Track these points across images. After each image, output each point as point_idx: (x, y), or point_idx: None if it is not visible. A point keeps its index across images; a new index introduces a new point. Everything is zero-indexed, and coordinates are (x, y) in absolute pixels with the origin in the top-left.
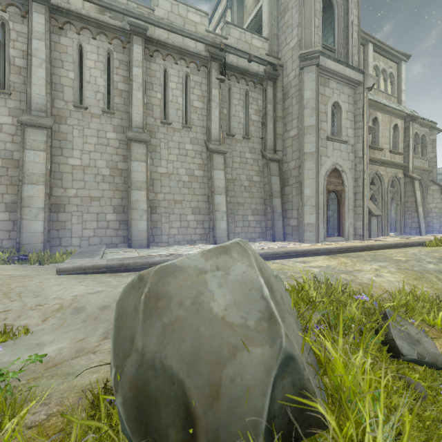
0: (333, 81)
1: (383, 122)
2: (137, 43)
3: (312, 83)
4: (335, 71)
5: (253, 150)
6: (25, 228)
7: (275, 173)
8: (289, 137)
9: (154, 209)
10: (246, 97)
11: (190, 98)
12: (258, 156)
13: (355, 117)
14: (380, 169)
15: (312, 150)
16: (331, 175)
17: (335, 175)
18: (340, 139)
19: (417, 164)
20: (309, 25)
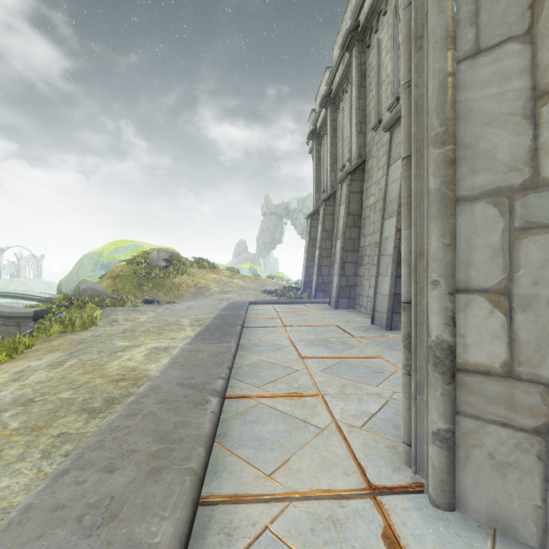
0: None
1: None
2: (354, 56)
3: None
4: None
5: None
6: (313, 281)
7: None
8: None
9: (362, 260)
10: None
11: (399, 44)
12: None
13: None
14: None
15: None
16: None
17: None
18: None
19: None
20: None
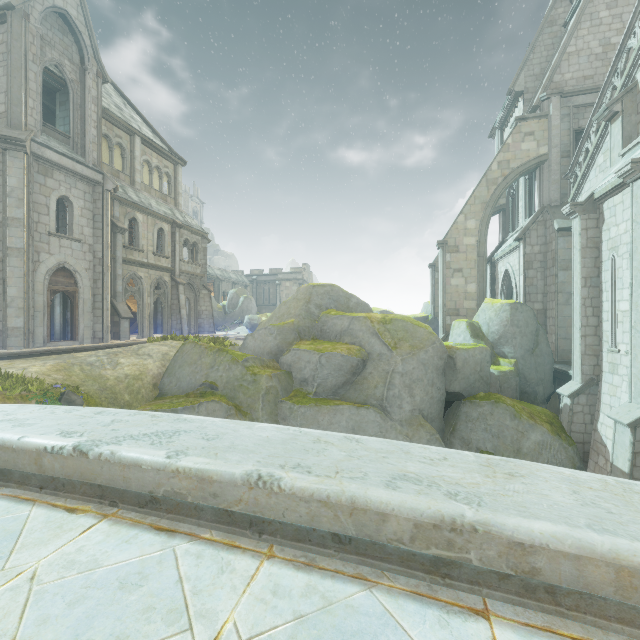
0: (61, 172)
1: (145, 224)
2: None
3: (19, 172)
4: (61, 164)
5: None
6: None
7: None
8: None
9: None
10: None
11: None
12: None
13: (94, 216)
14: (140, 271)
15: (19, 246)
16: (58, 274)
17: (66, 275)
18: (69, 237)
19: (188, 268)
20: (18, 102)
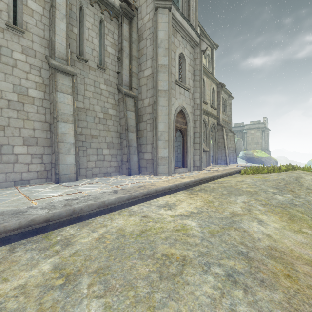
0: (180, 34)
1: (207, 84)
2: None
3: (165, 25)
4: (182, 25)
5: (109, 83)
6: None
7: (131, 108)
8: (144, 76)
9: None
10: (101, 25)
11: None
12: (114, 90)
13: (194, 72)
14: (205, 117)
15: (165, 88)
16: (178, 115)
17: (181, 116)
18: (185, 85)
19: (223, 117)
20: None
